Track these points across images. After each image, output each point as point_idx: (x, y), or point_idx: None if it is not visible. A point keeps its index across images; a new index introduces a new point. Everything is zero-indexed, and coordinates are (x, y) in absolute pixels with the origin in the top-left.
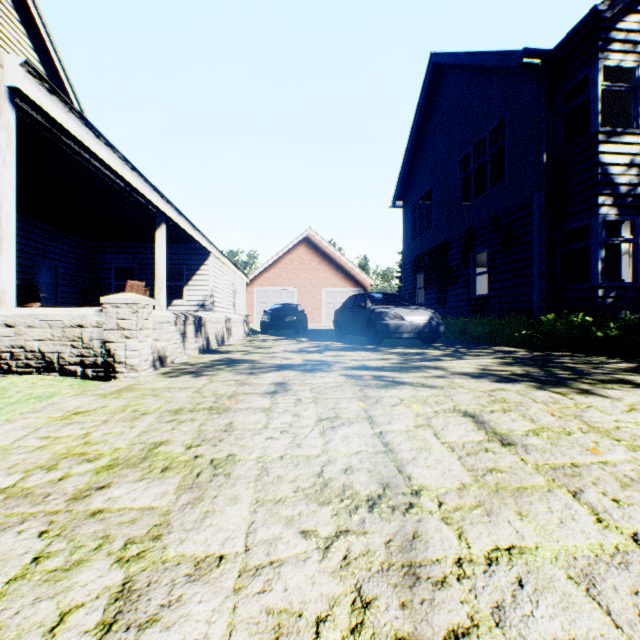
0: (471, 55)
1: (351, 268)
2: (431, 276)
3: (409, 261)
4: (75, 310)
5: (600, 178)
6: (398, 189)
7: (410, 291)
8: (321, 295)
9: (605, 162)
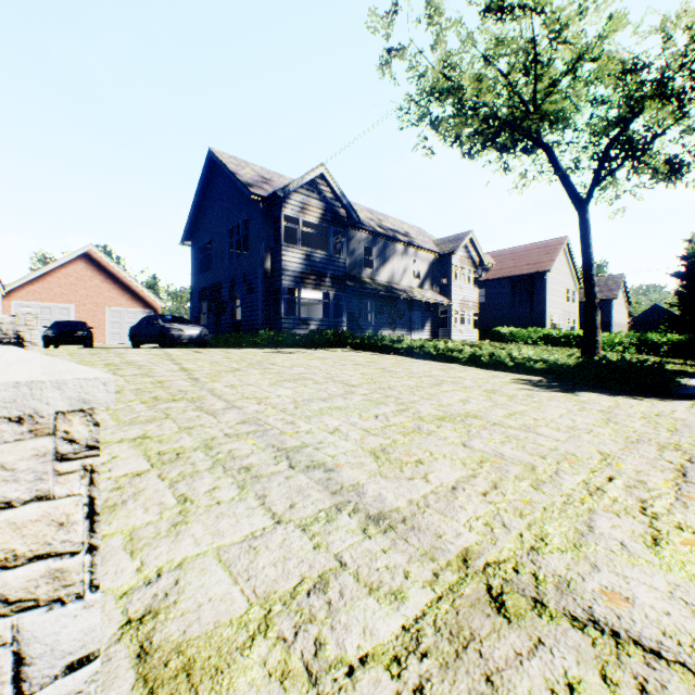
0: (231, 173)
1: (141, 290)
2: (212, 305)
3: (196, 291)
4: None
5: (283, 267)
6: (187, 232)
7: (197, 315)
8: (106, 314)
9: (286, 260)
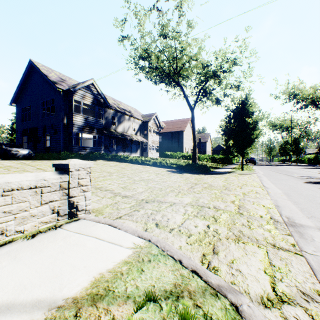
0: (45, 75)
1: None
2: (31, 138)
3: (20, 130)
4: None
5: (74, 123)
6: (14, 99)
7: (21, 143)
8: None
9: (75, 120)
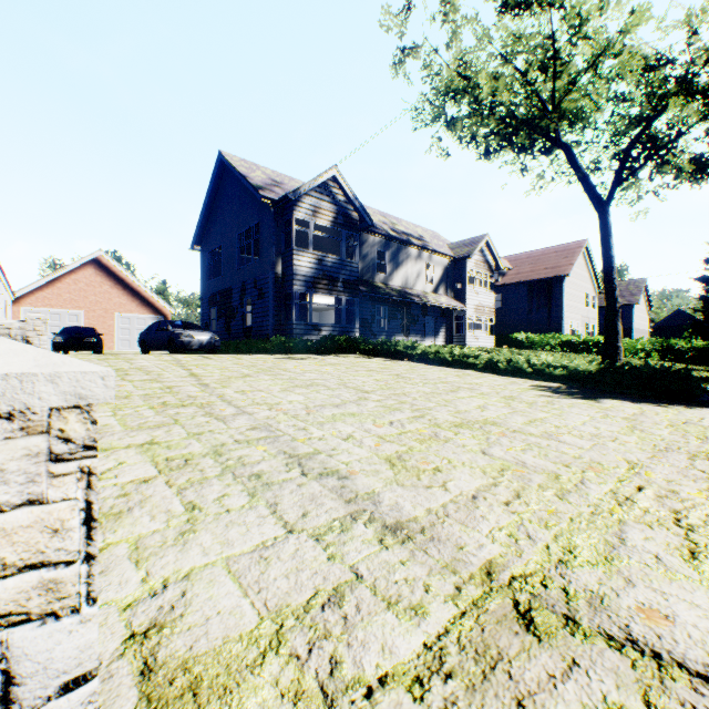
0: (242, 176)
1: (151, 295)
2: (222, 311)
3: (206, 297)
4: (4, 320)
5: (295, 271)
6: (197, 237)
7: (207, 321)
8: (115, 320)
9: (297, 264)
